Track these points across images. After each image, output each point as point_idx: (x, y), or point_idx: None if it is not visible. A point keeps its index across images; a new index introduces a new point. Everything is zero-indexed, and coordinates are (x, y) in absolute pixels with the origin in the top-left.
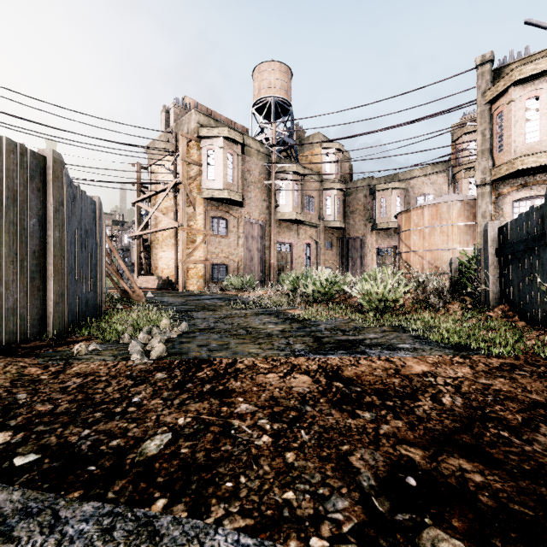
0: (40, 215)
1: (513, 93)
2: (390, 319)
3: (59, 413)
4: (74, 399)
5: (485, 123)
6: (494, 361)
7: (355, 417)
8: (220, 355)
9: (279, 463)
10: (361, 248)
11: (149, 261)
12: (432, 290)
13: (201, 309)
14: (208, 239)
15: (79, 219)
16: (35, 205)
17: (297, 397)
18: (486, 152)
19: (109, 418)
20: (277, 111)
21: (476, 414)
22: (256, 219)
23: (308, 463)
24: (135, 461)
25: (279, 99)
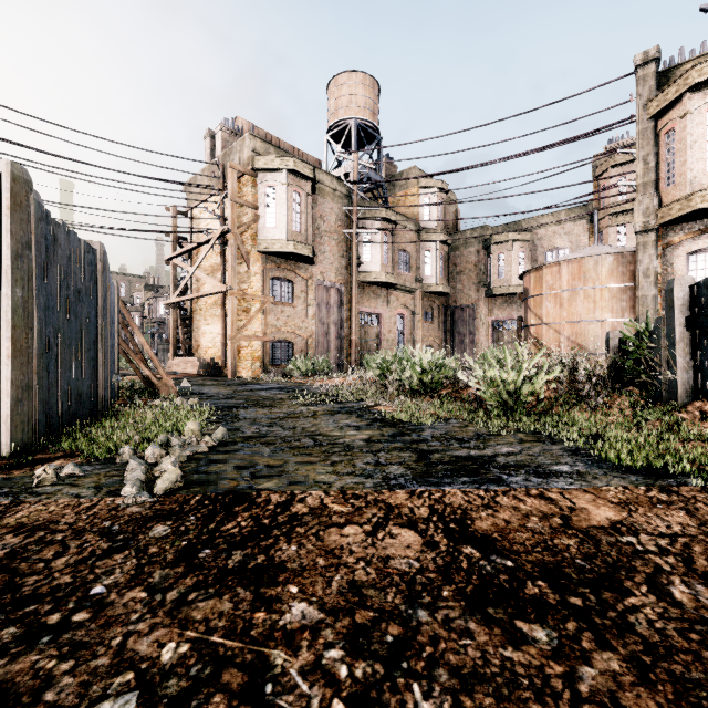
0: None
1: (689, 102)
2: (528, 421)
3: None
4: None
5: (647, 146)
6: None
7: (517, 641)
8: (268, 485)
9: None
10: (472, 320)
11: (188, 338)
12: (582, 377)
13: (252, 405)
14: (268, 308)
15: (63, 272)
16: None
17: (398, 582)
18: (650, 186)
19: (27, 643)
20: (360, 138)
21: None
22: (332, 281)
23: None
24: None
25: (363, 122)
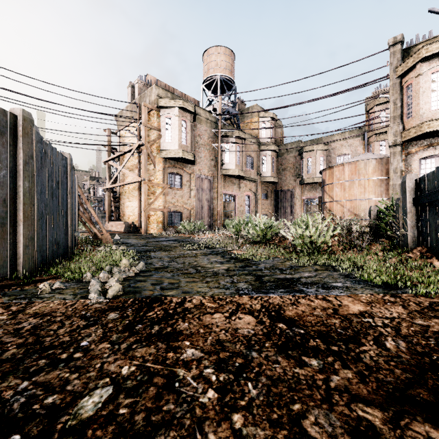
0: (10, 167)
1: (420, 68)
2: (321, 259)
3: (3, 360)
4: (24, 343)
5: (396, 94)
6: (423, 300)
7: (302, 365)
8: (171, 293)
9: (225, 430)
10: (291, 198)
11: (118, 210)
12: (354, 233)
13: (158, 250)
14: (166, 191)
15: (49, 172)
16: (5, 158)
17: (242, 340)
18: (397, 118)
19: (53, 366)
20: (222, 87)
21: (425, 362)
22: (206, 175)
23: (258, 430)
24: (66, 427)
25: (225, 77)
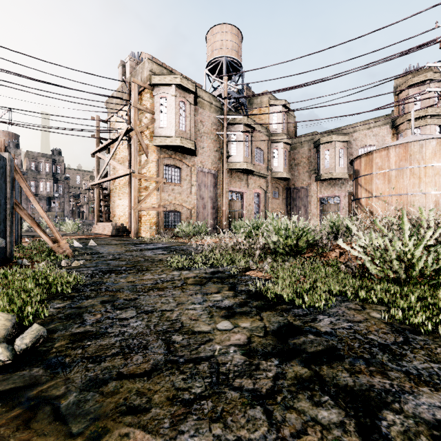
0: None
1: None
2: None
3: None
4: None
5: None
6: None
7: None
8: None
9: None
10: (306, 197)
11: (108, 209)
12: None
13: (129, 268)
14: (161, 187)
15: None
16: None
17: None
18: None
19: None
20: (228, 72)
21: None
22: (209, 168)
23: None
24: None
25: (231, 59)
